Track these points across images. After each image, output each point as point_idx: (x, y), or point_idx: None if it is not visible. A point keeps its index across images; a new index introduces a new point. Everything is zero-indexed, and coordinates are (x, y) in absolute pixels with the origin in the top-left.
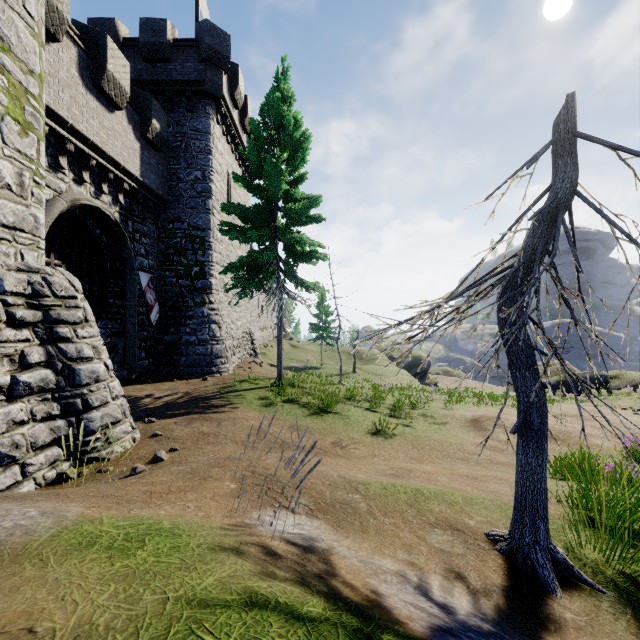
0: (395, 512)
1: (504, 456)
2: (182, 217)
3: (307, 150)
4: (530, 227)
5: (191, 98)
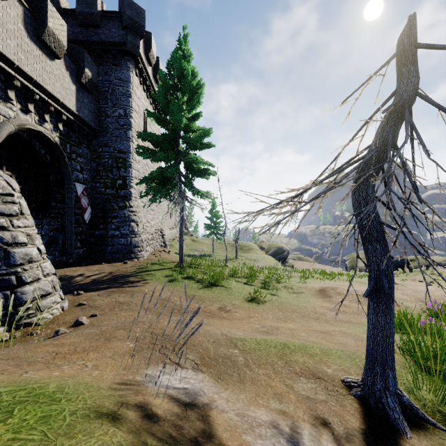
0: (267, 364)
1: (344, 315)
2: (109, 143)
3: (201, 94)
4: (382, 119)
5: (116, 55)
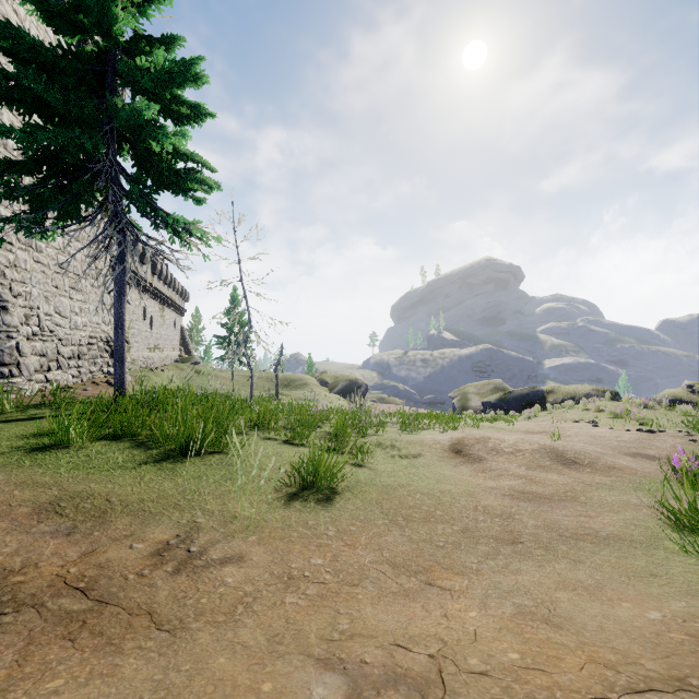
0: None
1: (557, 511)
2: None
3: None
4: None
5: None
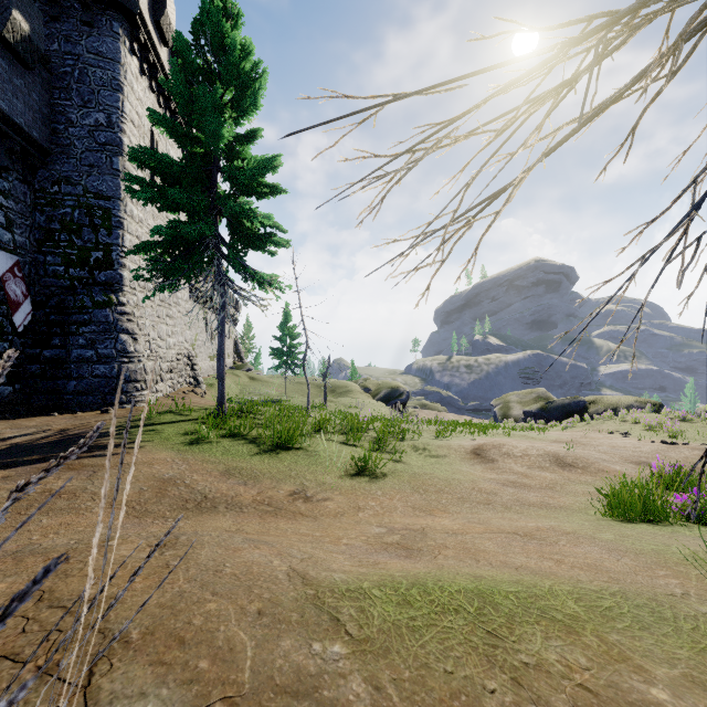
0: (456, 700)
1: (531, 493)
2: (74, 177)
3: (260, 90)
4: None
5: (88, 4)
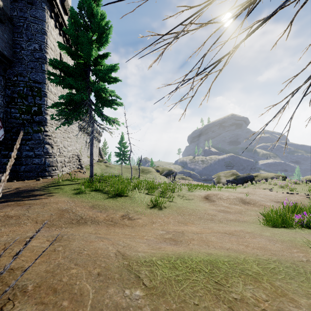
0: None
1: (231, 215)
2: (24, 73)
3: (109, 34)
4: None
5: None
